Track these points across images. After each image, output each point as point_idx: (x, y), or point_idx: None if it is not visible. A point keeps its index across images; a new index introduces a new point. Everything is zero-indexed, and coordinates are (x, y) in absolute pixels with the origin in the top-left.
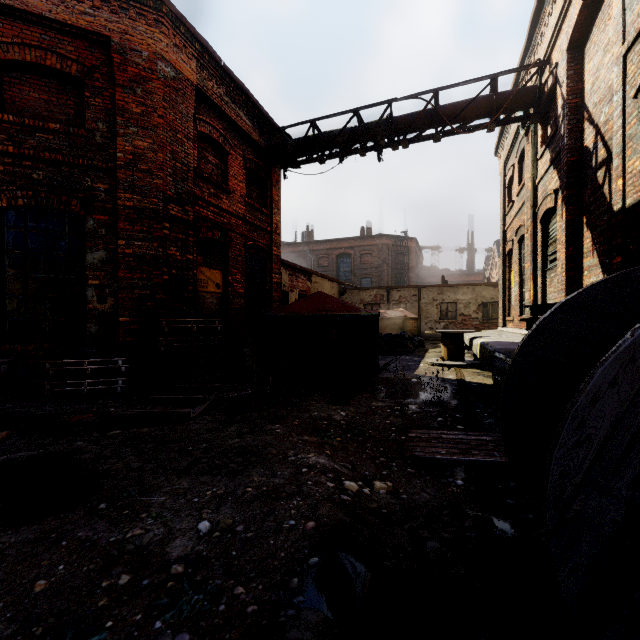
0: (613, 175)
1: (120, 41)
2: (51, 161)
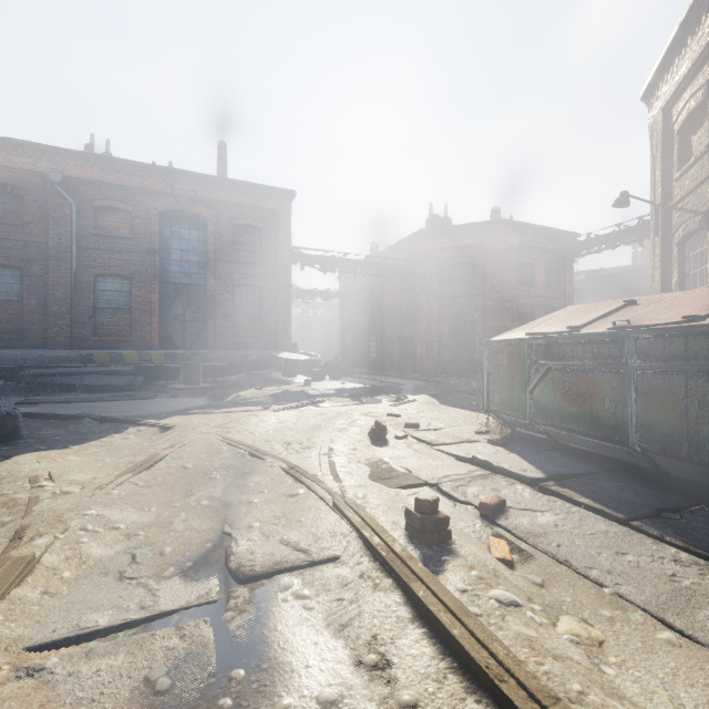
0: None
1: (487, 244)
2: (464, 296)
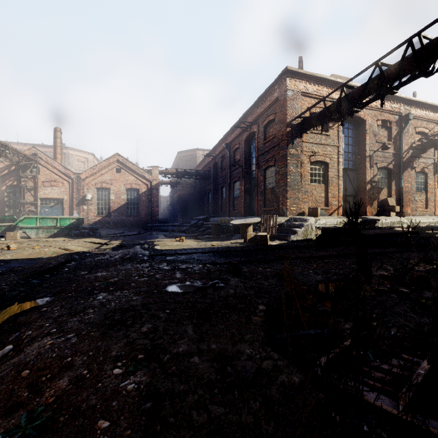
0: None
1: None
2: None
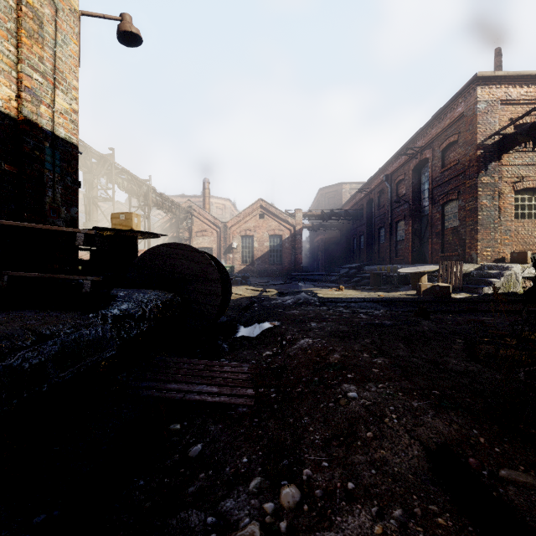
0: None
1: None
2: None
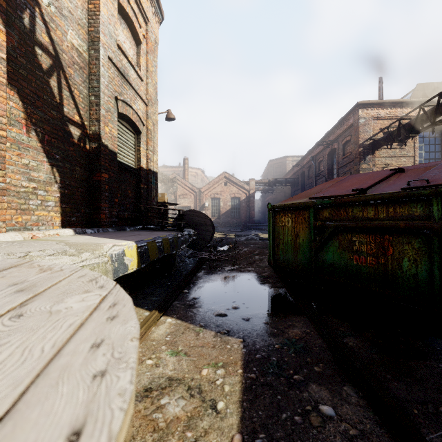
0: (102, 117)
1: None
2: None
